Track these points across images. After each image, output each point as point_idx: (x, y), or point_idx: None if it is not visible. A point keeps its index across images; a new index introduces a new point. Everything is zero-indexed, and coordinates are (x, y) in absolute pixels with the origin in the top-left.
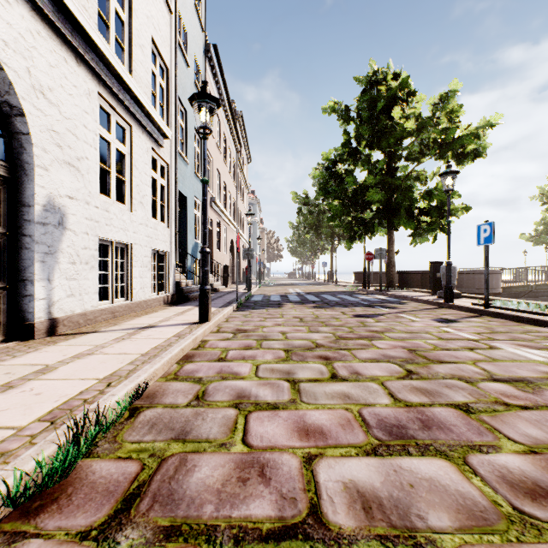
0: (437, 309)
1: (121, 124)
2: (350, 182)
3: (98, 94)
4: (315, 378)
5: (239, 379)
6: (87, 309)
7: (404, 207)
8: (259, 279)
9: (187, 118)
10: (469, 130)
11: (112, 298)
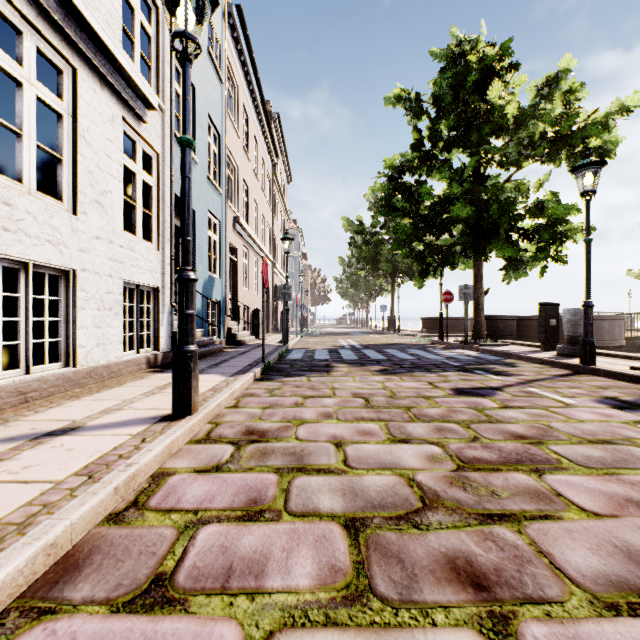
0: (577, 376)
1: (49, 57)
2: (425, 194)
3: None
4: None
5: None
6: None
7: (502, 227)
8: (301, 327)
9: (194, 97)
10: (595, 118)
11: (27, 365)
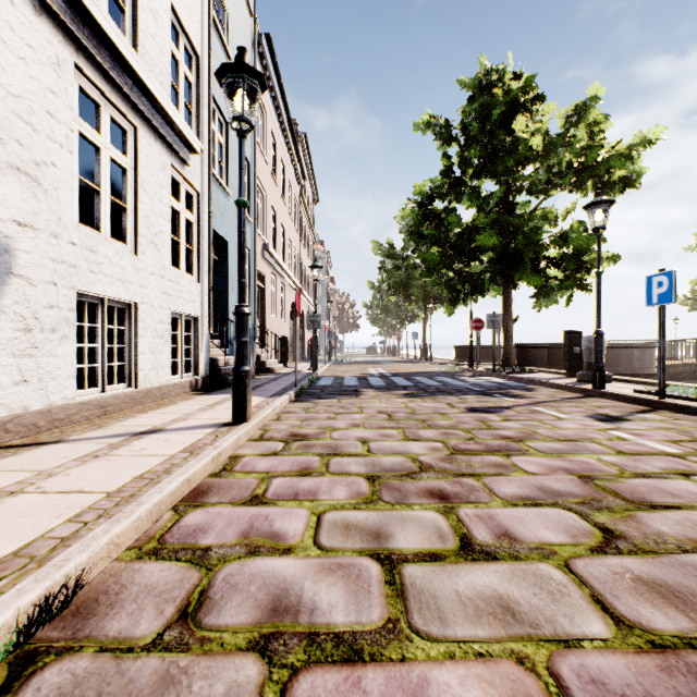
0: (585, 399)
1: (118, 122)
2: (453, 223)
3: (77, 69)
4: (430, 549)
5: (281, 554)
6: (55, 403)
7: (528, 256)
8: (329, 355)
9: (227, 131)
10: (618, 150)
11: (103, 384)
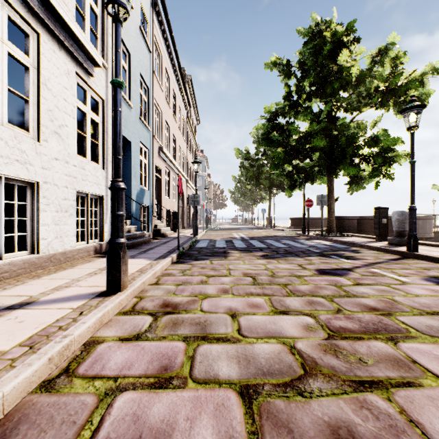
0: (406, 260)
1: (18, 24)
2: (293, 131)
3: None
4: None
5: None
6: None
7: (348, 153)
8: (206, 224)
9: (130, 61)
10: (414, 76)
11: (0, 253)
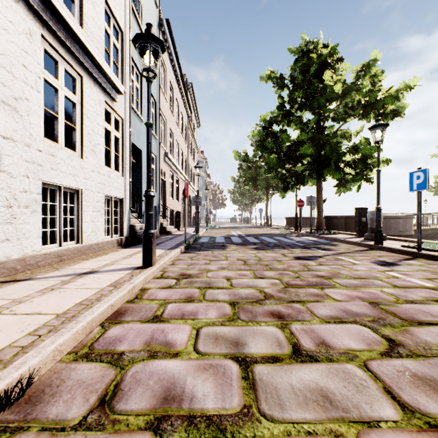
0: (370, 251)
1: (70, 73)
2: (285, 139)
3: (43, 38)
4: (272, 353)
5: (171, 357)
6: (28, 254)
7: (333, 160)
8: (207, 223)
9: (141, 80)
10: (390, 92)
11: (60, 242)
